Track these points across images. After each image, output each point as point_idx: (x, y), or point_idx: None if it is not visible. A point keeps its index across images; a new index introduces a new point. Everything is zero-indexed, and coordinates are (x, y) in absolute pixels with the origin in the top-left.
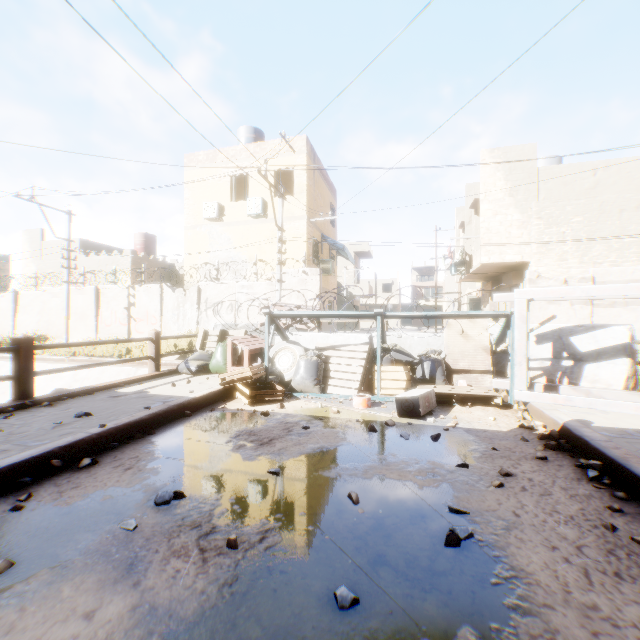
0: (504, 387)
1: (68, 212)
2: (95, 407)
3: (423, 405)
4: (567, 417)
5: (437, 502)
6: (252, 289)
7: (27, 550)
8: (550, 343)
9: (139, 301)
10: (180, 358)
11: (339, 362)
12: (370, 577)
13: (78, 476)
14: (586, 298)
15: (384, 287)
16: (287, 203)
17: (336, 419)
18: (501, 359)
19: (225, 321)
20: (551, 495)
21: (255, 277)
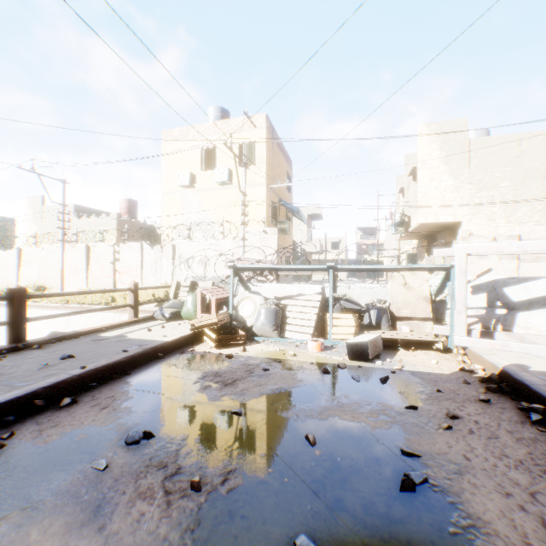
0: (443, 333)
1: (63, 181)
2: (79, 350)
3: (371, 349)
4: (505, 361)
5: (390, 444)
6: (219, 246)
7: (2, 490)
8: (485, 293)
9: (123, 257)
10: (157, 306)
11: (295, 310)
12: (329, 524)
13: (58, 415)
14: (520, 253)
15: (333, 245)
16: (249, 172)
17: (293, 361)
18: (439, 307)
19: (196, 274)
20: (498, 438)
21: (222, 236)
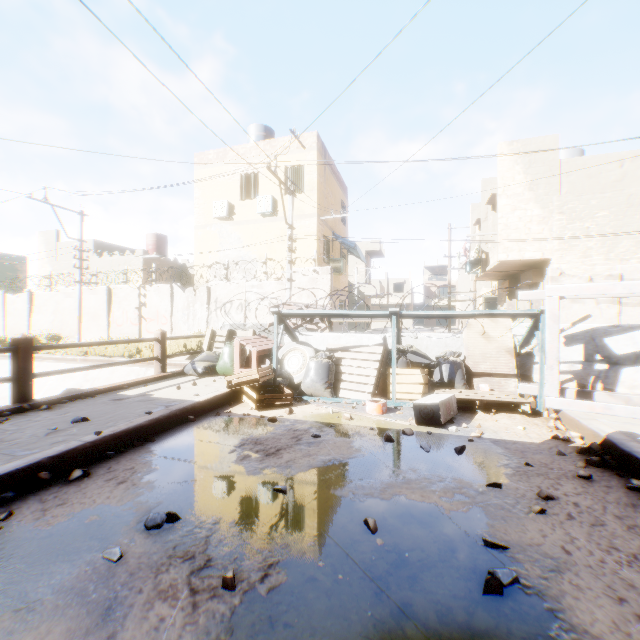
0: (531, 392)
1: (80, 212)
2: (94, 411)
3: (444, 412)
4: (609, 428)
5: (469, 532)
6: (262, 288)
7: None
8: (581, 345)
9: (150, 301)
10: (190, 358)
11: (351, 364)
12: (394, 636)
13: (66, 490)
14: (625, 295)
15: (396, 287)
16: (297, 201)
17: (349, 426)
18: (525, 362)
19: (235, 321)
20: (604, 525)
21: (265, 276)
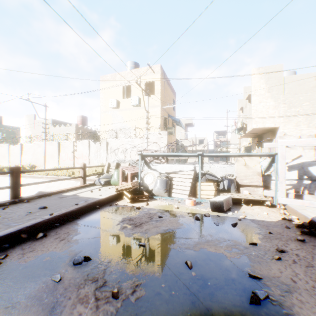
0: (270, 195)
1: (45, 105)
2: (50, 203)
3: (225, 205)
4: (312, 214)
5: (240, 269)
6: (133, 142)
7: None
8: (296, 170)
9: (78, 148)
10: (98, 177)
11: (178, 180)
12: None
13: (35, 243)
14: None
15: (199, 141)
16: (151, 99)
17: (177, 212)
18: (267, 179)
19: (120, 158)
20: (313, 267)
21: (135, 136)
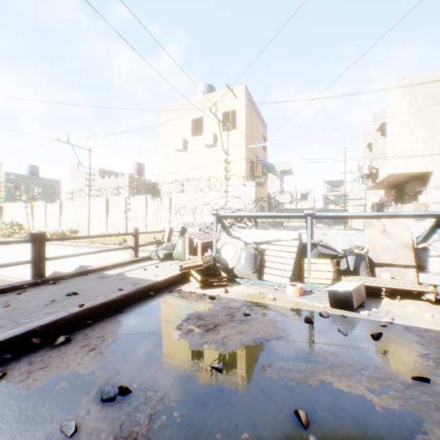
0: (431, 282)
1: (89, 149)
2: (84, 287)
3: (355, 298)
4: None
5: (407, 437)
6: (206, 198)
7: None
8: None
9: (132, 207)
10: (157, 246)
11: (273, 254)
12: None
13: (50, 354)
14: None
15: (302, 196)
16: (231, 135)
17: (273, 306)
18: (420, 254)
19: (188, 221)
20: None
21: (208, 189)
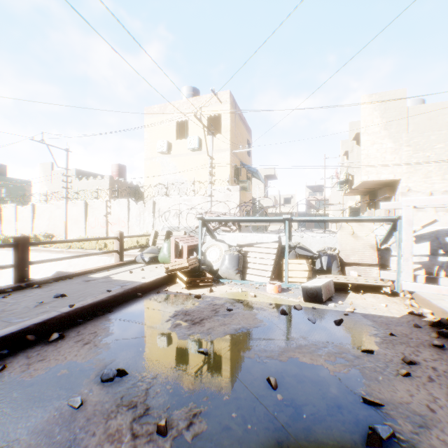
0: (390, 278)
1: (66, 150)
2: (70, 289)
3: (325, 293)
4: None
5: (350, 390)
6: (191, 202)
7: None
8: (427, 242)
9: (113, 211)
10: (140, 251)
11: (255, 256)
12: None
13: (46, 349)
14: None
15: (285, 200)
16: (216, 140)
17: (253, 302)
18: (384, 255)
19: (172, 224)
20: None
21: (193, 193)
